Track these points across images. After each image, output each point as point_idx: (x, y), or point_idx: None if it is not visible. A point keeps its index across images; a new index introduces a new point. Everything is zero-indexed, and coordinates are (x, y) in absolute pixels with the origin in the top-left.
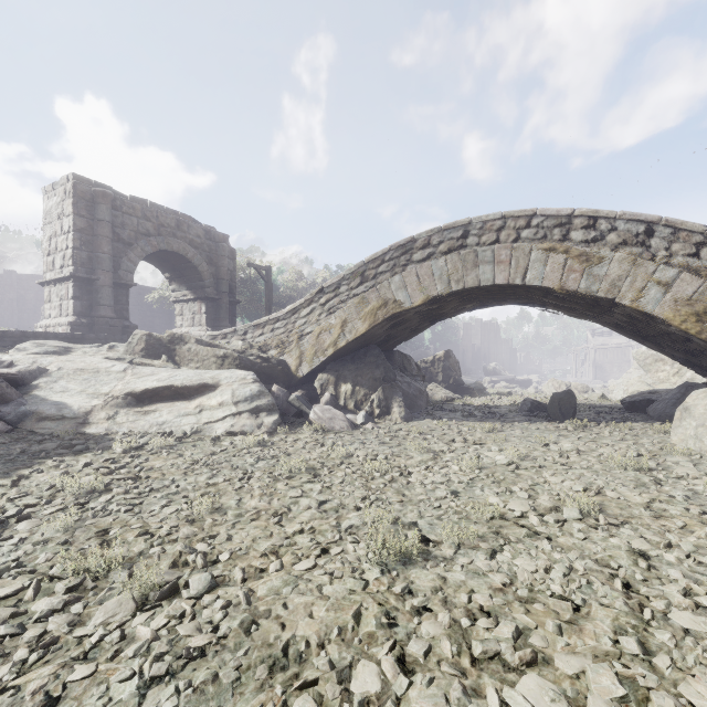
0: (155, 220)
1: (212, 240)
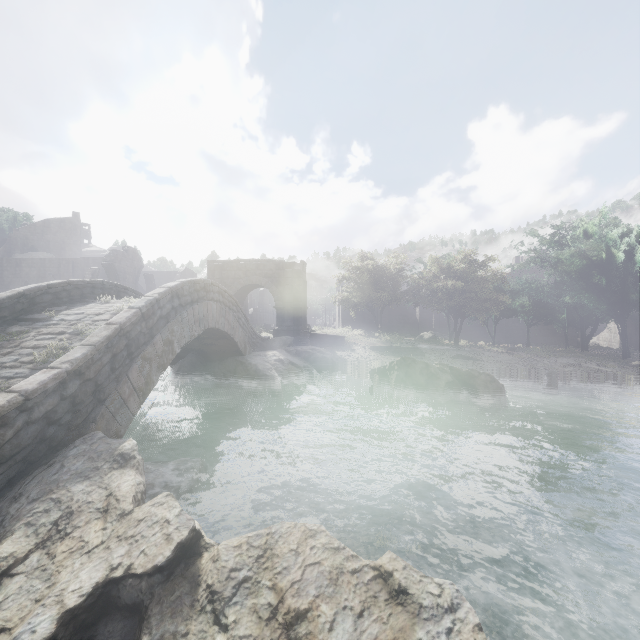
0: (244, 269)
1: (281, 269)
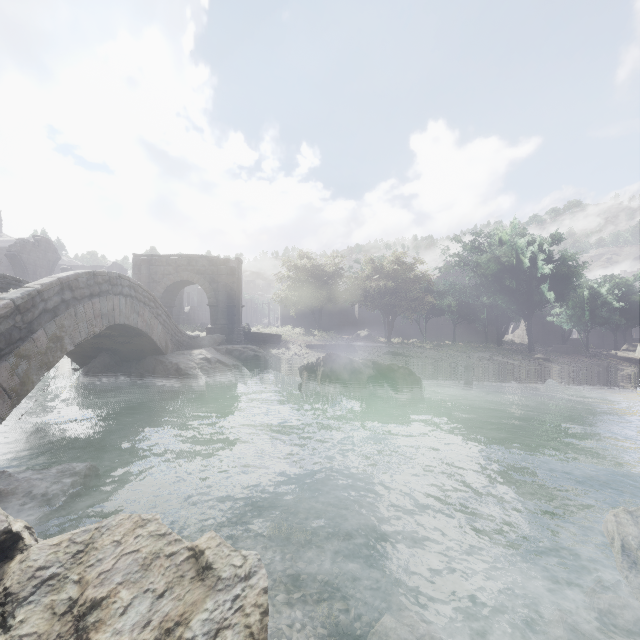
0: (174, 264)
1: (215, 265)
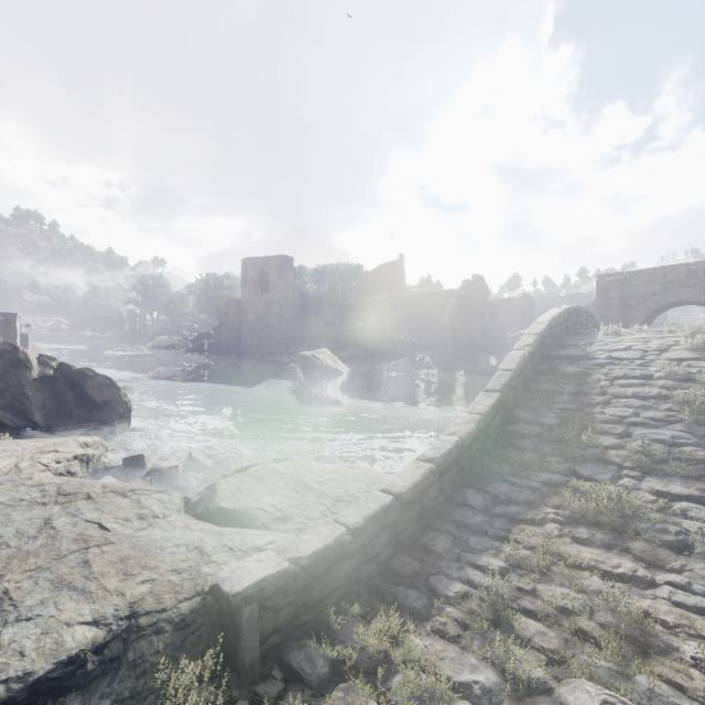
0: (661, 280)
1: None
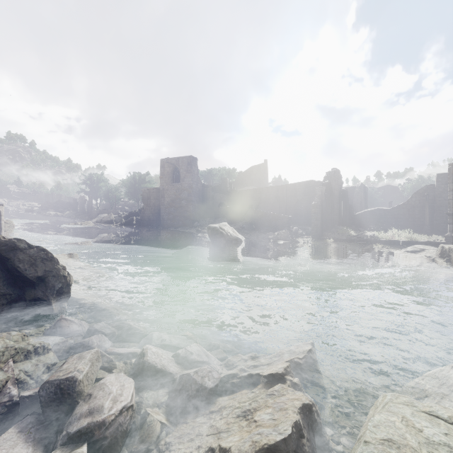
0: None
1: None
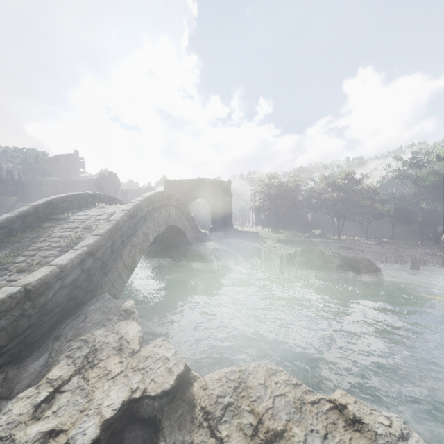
0: (189, 186)
1: (214, 185)
